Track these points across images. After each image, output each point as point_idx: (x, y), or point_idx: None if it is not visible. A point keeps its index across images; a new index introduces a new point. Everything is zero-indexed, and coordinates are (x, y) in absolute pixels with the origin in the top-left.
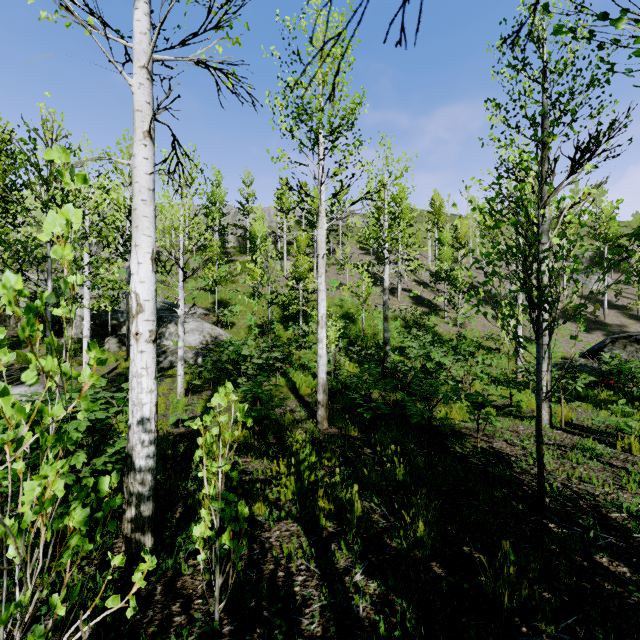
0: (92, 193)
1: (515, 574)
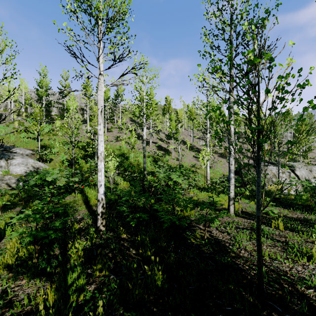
0: None
1: None
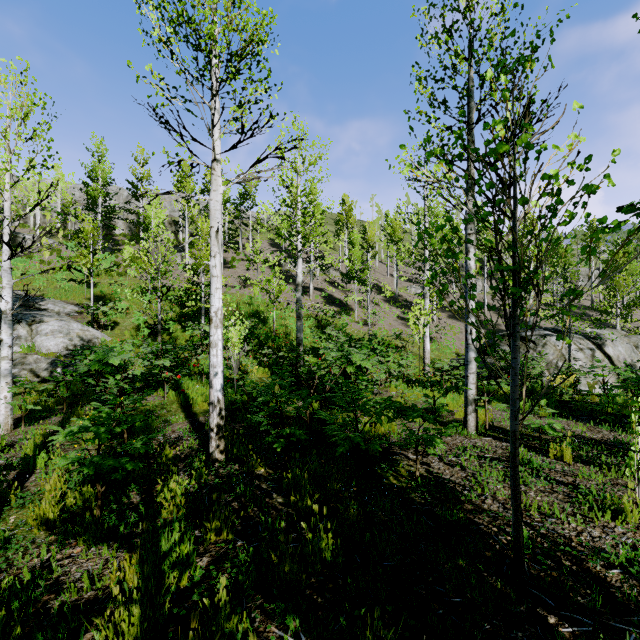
0: None
1: None
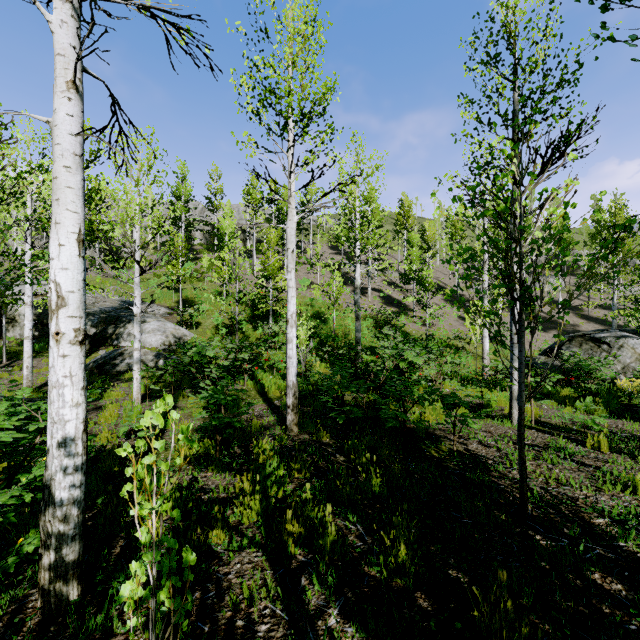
0: (26, 172)
1: (513, 609)
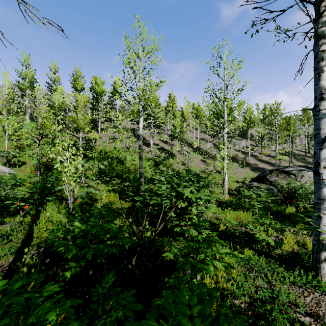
0: None
1: None
